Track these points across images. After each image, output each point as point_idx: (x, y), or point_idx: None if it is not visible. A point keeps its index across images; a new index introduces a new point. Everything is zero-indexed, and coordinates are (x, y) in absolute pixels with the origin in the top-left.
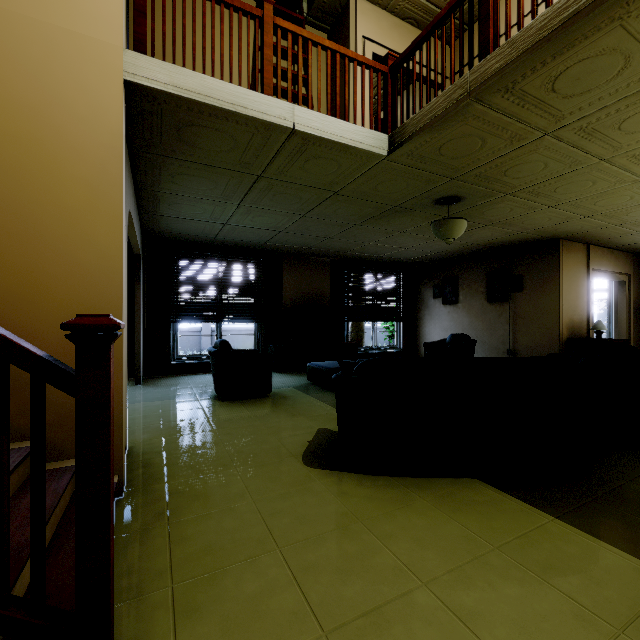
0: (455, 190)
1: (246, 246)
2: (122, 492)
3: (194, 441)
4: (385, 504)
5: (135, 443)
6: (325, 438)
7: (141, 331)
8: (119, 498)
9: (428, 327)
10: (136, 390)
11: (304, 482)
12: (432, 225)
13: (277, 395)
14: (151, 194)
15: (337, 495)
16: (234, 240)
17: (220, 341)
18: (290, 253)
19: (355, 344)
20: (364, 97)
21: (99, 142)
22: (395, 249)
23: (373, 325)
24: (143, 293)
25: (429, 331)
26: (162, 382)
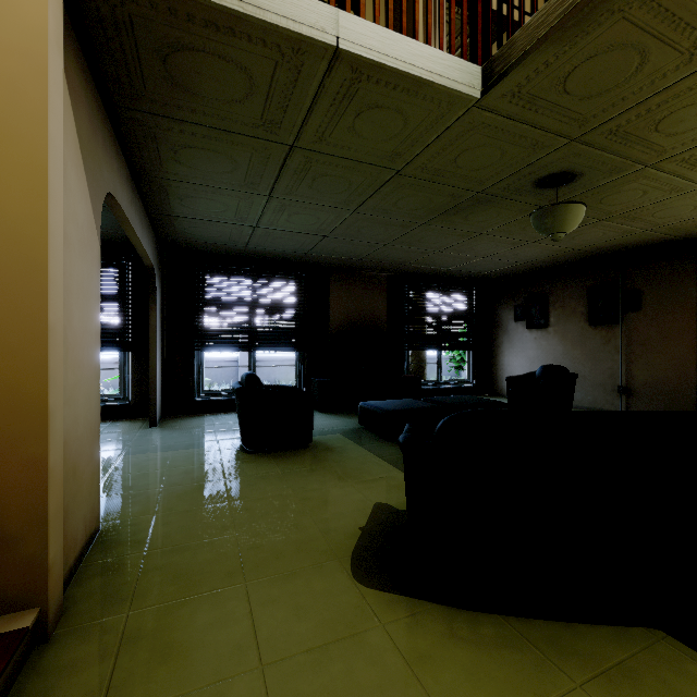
0: (571, 161)
1: (284, 258)
2: (47, 635)
3: (195, 522)
4: (506, 695)
5: (113, 523)
6: (385, 523)
7: (156, 361)
8: (41, 647)
9: (508, 357)
10: (147, 434)
11: (353, 622)
12: (533, 215)
13: (320, 445)
14: (154, 183)
15: (412, 662)
16: (269, 250)
17: (246, 375)
18: (338, 267)
19: (418, 378)
20: (442, 19)
21: (6, 45)
22: (469, 259)
23: (439, 354)
24: (162, 316)
25: (509, 362)
26: (182, 424)
